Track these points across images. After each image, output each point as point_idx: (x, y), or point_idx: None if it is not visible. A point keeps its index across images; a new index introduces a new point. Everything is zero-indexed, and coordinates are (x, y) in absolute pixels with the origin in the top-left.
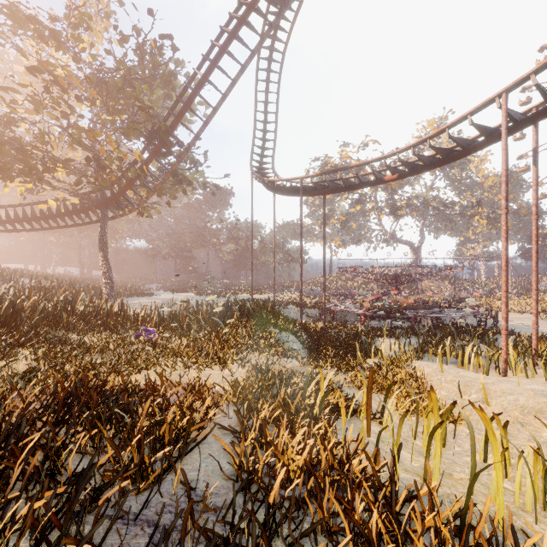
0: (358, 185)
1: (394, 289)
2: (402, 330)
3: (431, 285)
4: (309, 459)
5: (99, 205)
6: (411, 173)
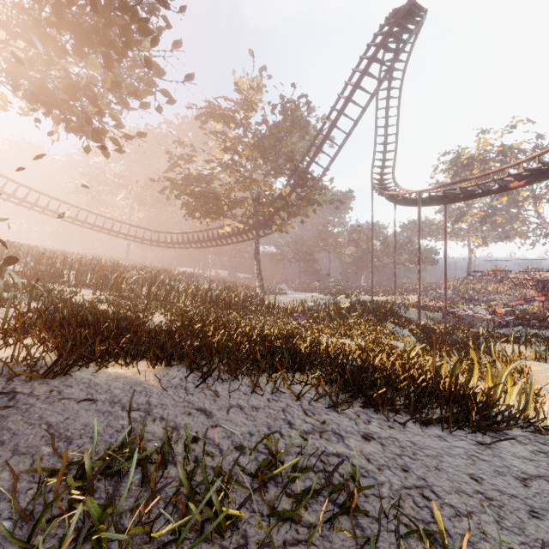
0: (480, 193)
1: (540, 295)
2: (541, 339)
3: None
4: (394, 364)
5: (255, 228)
6: (540, 179)
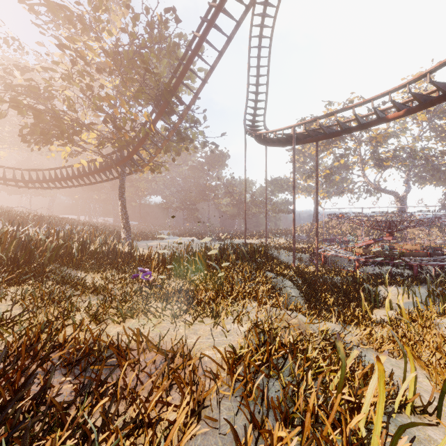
0: (356, 127)
1: (388, 235)
2: (403, 277)
3: (418, 232)
4: None
5: (118, 163)
6: (423, 106)
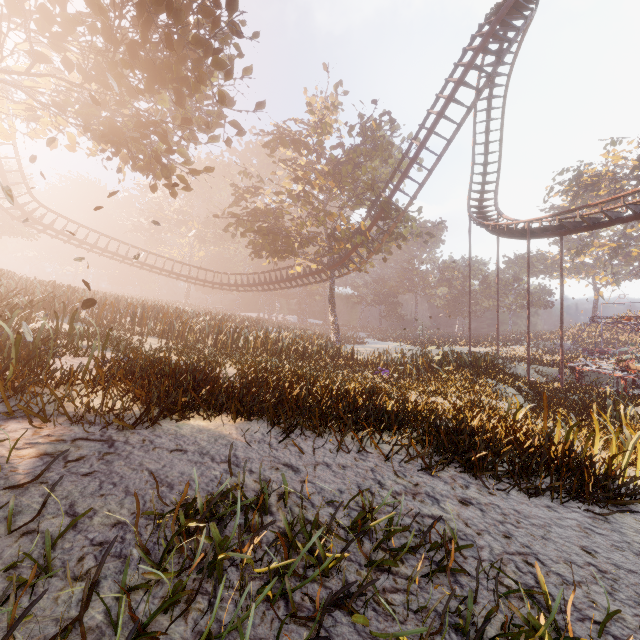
0: (607, 222)
1: None
2: None
3: None
4: (496, 427)
5: (330, 267)
6: None
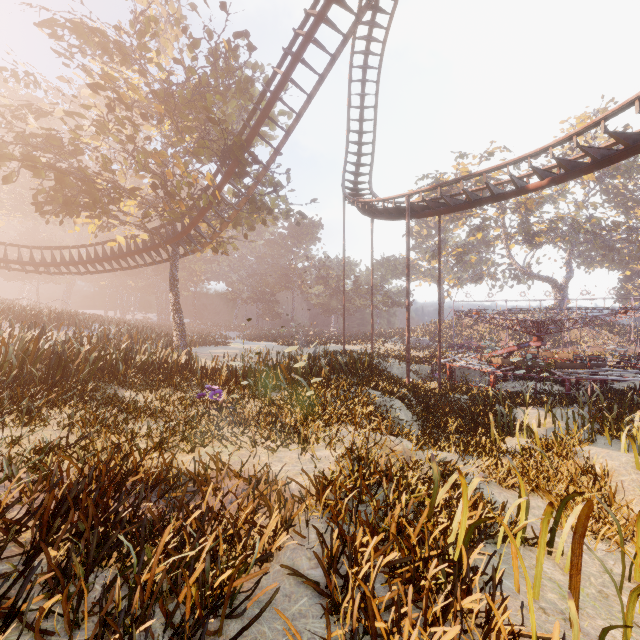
0: (488, 198)
1: (535, 340)
2: (552, 396)
3: (583, 334)
4: None
5: (169, 240)
6: (571, 174)
